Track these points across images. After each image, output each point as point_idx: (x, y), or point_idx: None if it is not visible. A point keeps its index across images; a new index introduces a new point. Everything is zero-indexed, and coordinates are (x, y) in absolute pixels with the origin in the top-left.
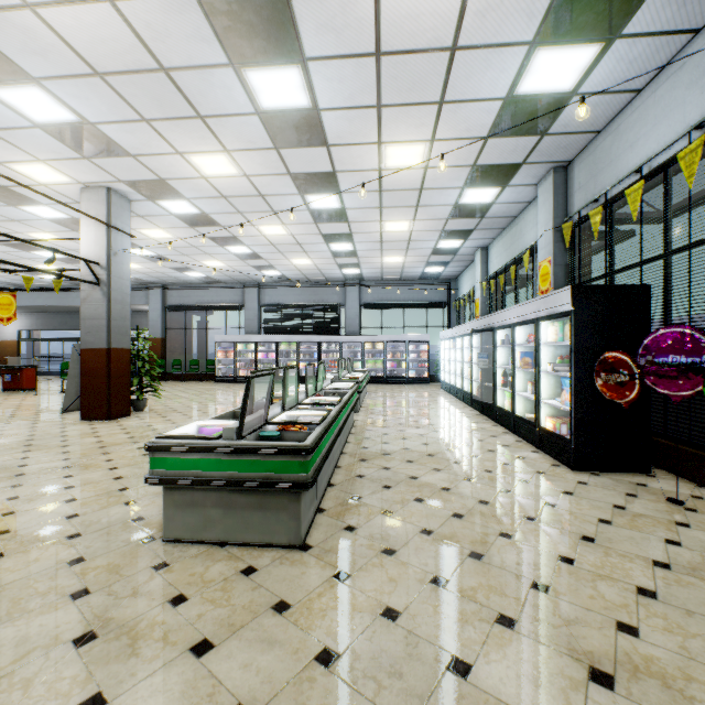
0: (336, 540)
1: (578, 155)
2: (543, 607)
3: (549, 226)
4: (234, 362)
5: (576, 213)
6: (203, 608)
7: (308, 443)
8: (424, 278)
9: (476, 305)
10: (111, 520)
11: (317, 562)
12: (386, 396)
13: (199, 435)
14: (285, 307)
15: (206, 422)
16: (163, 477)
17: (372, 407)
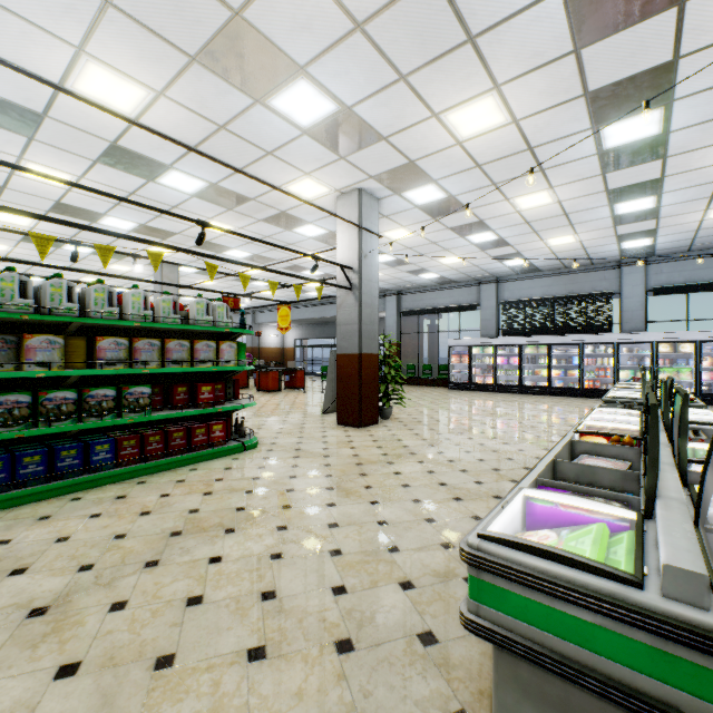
0: None
1: None
2: None
3: None
4: (468, 368)
5: None
6: None
7: None
8: None
9: None
10: (388, 623)
11: None
12: None
13: (586, 561)
14: (530, 303)
15: (541, 494)
16: (501, 631)
17: None
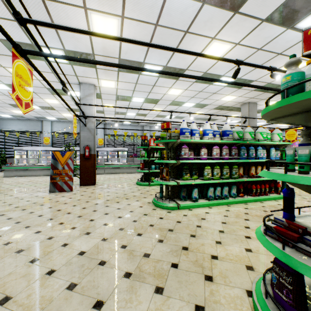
0: None
1: (108, 124)
2: None
3: (102, 133)
4: None
5: (110, 134)
6: None
7: None
8: None
9: (45, 139)
10: None
11: None
12: None
13: None
14: None
15: None
16: None
17: None
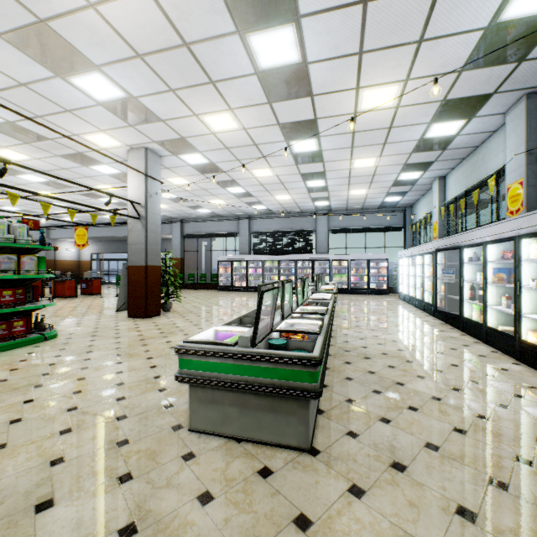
0: (341, 446)
1: None
2: None
3: (520, 150)
4: (231, 276)
5: None
6: (228, 511)
7: (317, 354)
8: (383, 206)
9: (433, 228)
10: (149, 405)
11: (328, 470)
12: (352, 304)
13: (219, 341)
14: (269, 234)
15: (221, 328)
16: (189, 376)
17: (344, 313)
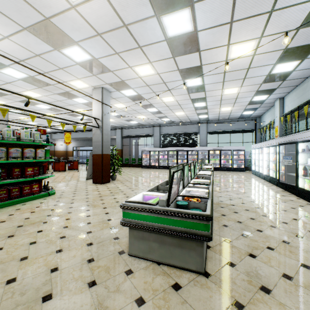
0: (224, 272)
1: None
2: None
3: None
4: (149, 159)
5: None
6: None
7: (209, 213)
8: (241, 117)
9: (275, 130)
10: (105, 237)
11: (217, 289)
12: (223, 177)
13: (146, 202)
14: (171, 135)
15: (147, 192)
16: (129, 223)
17: (218, 183)
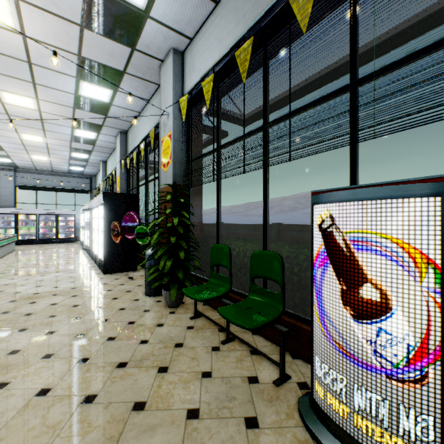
0: None
1: (130, 129)
2: (22, 319)
3: (119, 159)
4: None
5: (127, 156)
6: None
7: None
8: (72, 172)
9: None
10: None
11: None
12: (30, 251)
13: None
14: None
15: None
16: None
17: (9, 259)
